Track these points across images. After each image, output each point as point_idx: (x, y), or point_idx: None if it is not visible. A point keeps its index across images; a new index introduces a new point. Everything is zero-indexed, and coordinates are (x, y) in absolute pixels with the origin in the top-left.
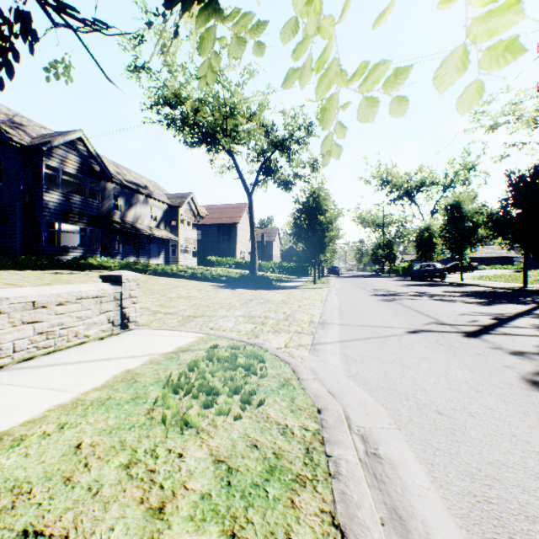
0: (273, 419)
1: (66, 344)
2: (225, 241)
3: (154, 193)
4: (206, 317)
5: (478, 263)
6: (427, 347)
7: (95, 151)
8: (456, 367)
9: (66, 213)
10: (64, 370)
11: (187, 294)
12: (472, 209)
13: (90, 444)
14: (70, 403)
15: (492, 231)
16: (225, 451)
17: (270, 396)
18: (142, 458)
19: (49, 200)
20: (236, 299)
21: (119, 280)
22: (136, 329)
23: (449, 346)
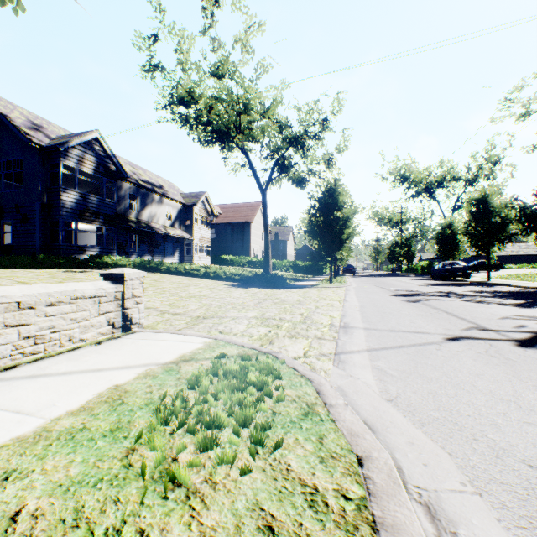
0: (295, 475)
1: (59, 349)
2: (239, 240)
3: (169, 192)
4: (216, 318)
5: (504, 261)
6: (477, 359)
7: (111, 151)
8: (525, 389)
9: (83, 212)
10: (43, 385)
11: (198, 293)
12: (501, 203)
13: (32, 513)
14: (31, 436)
15: (525, 226)
16: None
17: (290, 432)
18: None
19: (66, 199)
20: (249, 298)
21: (120, 277)
22: (138, 332)
23: (504, 359)
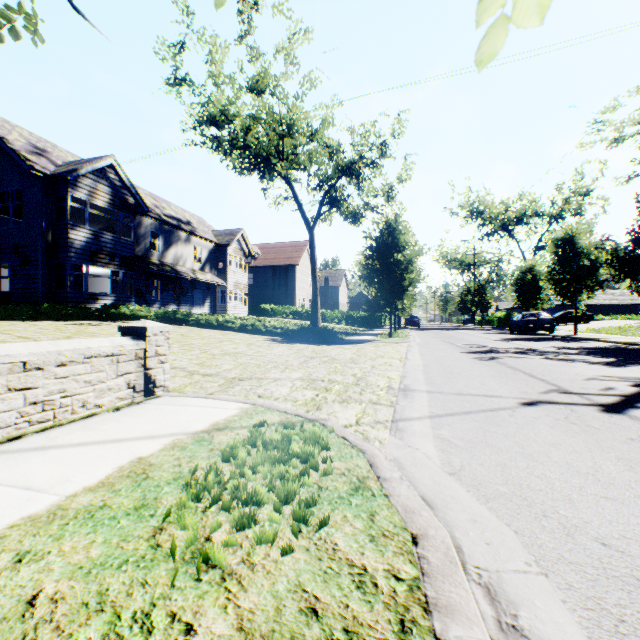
0: (342, 555)
1: (71, 416)
2: (281, 286)
3: (198, 229)
4: (255, 379)
5: (594, 312)
6: (554, 427)
7: (129, 180)
8: (606, 461)
9: (96, 253)
10: (54, 457)
11: (233, 350)
12: (590, 244)
13: (51, 597)
14: (45, 514)
15: (618, 271)
16: (263, 623)
17: (338, 508)
18: (125, 633)
19: (75, 238)
20: (293, 356)
21: (142, 332)
22: (163, 396)
23: (585, 426)
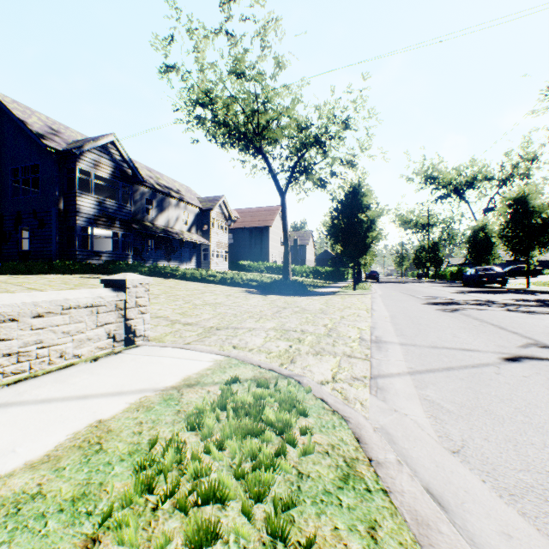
0: None
1: (48, 367)
2: (257, 245)
3: (186, 197)
4: (231, 329)
5: (541, 267)
6: None
7: (127, 154)
8: None
9: (99, 217)
10: (11, 418)
11: (213, 300)
12: (542, 203)
13: None
14: None
15: None
16: None
17: (325, 513)
18: None
19: (82, 204)
20: (267, 307)
21: (122, 284)
22: (142, 346)
23: None
